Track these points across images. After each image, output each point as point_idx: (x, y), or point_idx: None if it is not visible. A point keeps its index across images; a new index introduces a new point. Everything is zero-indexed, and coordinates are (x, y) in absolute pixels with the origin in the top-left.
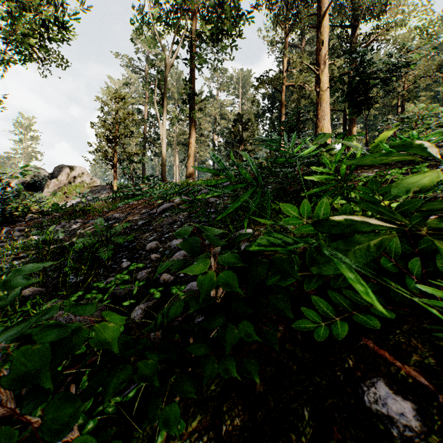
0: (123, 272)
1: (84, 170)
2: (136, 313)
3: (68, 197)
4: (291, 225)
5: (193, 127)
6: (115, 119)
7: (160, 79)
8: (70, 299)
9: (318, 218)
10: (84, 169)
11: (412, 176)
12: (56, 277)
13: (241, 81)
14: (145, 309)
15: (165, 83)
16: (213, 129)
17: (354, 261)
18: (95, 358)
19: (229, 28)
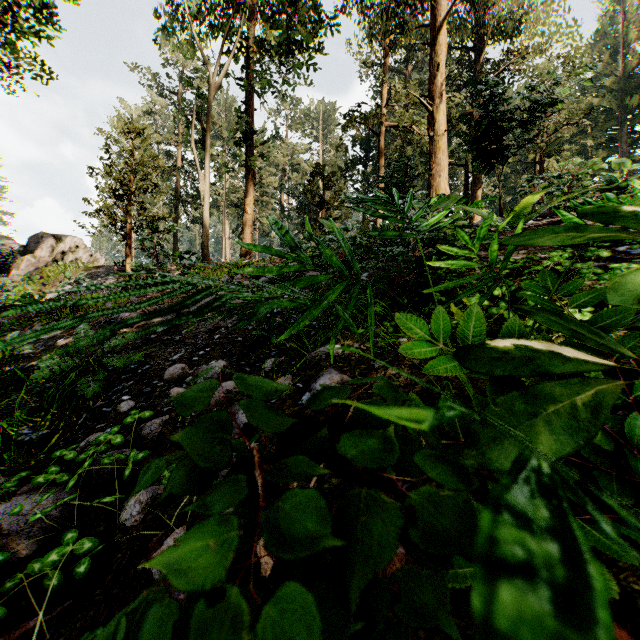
0: (112, 429)
1: (79, 242)
2: (130, 513)
3: (52, 284)
4: (417, 356)
5: (251, 180)
6: (128, 164)
7: (201, 107)
8: (3, 486)
9: (464, 342)
10: (80, 240)
11: (639, 271)
12: (1, 428)
13: (322, 117)
14: (147, 503)
15: (208, 113)
16: (281, 186)
17: (550, 441)
18: (33, 622)
19: (304, 38)
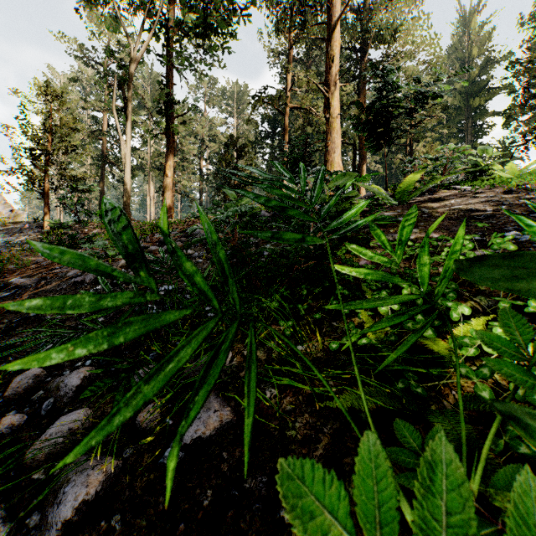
0: None
1: None
2: None
3: None
4: None
5: (171, 147)
6: (45, 125)
7: (122, 78)
8: None
9: None
10: (0, 195)
11: None
12: None
13: (237, 96)
14: None
15: (129, 83)
16: (200, 153)
17: None
18: None
19: (219, 24)
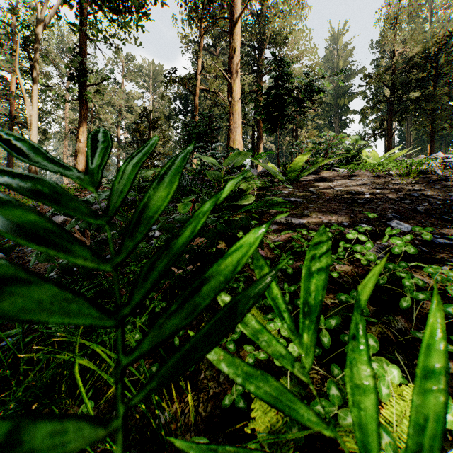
0: None
1: None
2: None
3: None
4: None
5: (84, 114)
6: None
7: (27, 38)
8: None
9: None
10: None
11: None
12: None
13: (153, 74)
14: None
15: (36, 45)
16: (117, 122)
17: None
18: None
19: (132, 3)
